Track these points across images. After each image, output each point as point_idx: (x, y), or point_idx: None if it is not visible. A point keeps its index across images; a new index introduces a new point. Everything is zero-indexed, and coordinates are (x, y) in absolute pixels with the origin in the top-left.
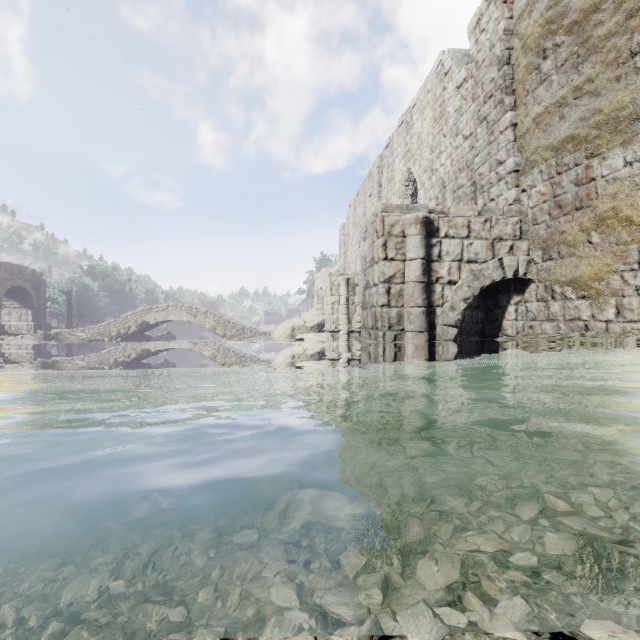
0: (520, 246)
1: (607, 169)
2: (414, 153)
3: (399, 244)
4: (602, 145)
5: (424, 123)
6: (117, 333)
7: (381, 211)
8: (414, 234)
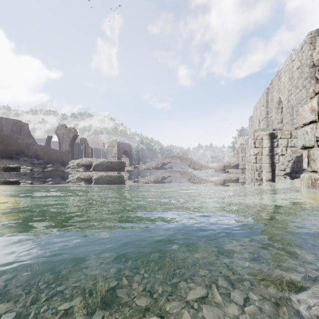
0: None
1: None
2: (281, 90)
3: (260, 142)
4: None
5: (285, 78)
6: (154, 166)
7: (253, 131)
8: (265, 139)
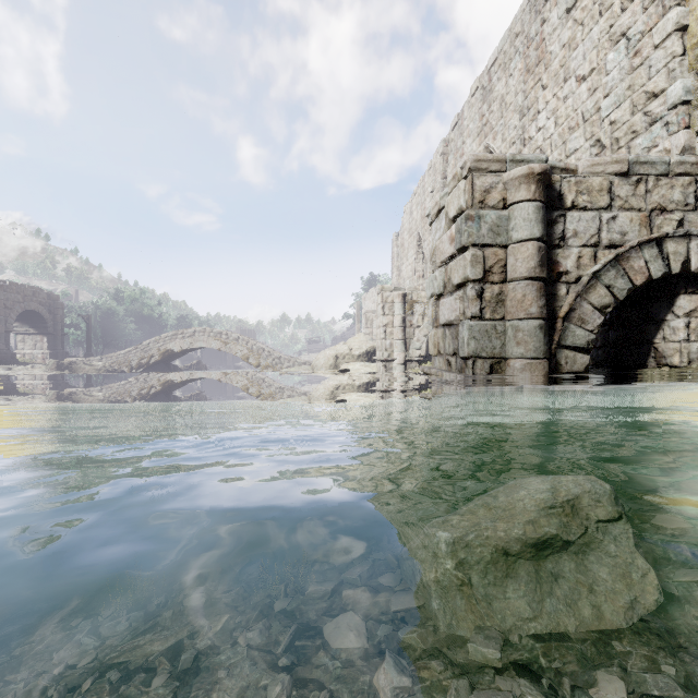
0: (697, 220)
1: None
2: (494, 125)
3: (498, 219)
4: None
5: (510, 80)
6: (138, 362)
7: (469, 167)
8: (525, 200)
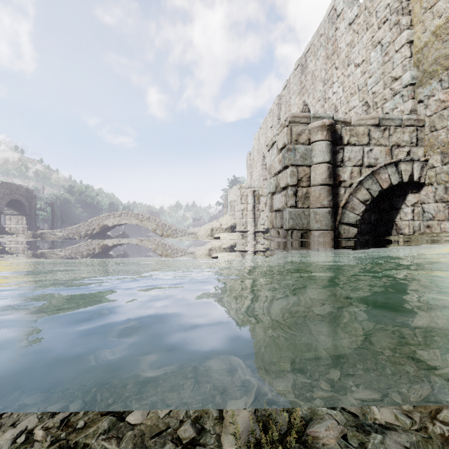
0: (418, 152)
1: None
2: (308, 88)
3: (306, 150)
4: None
5: (317, 62)
6: (85, 233)
7: (289, 120)
8: (320, 140)
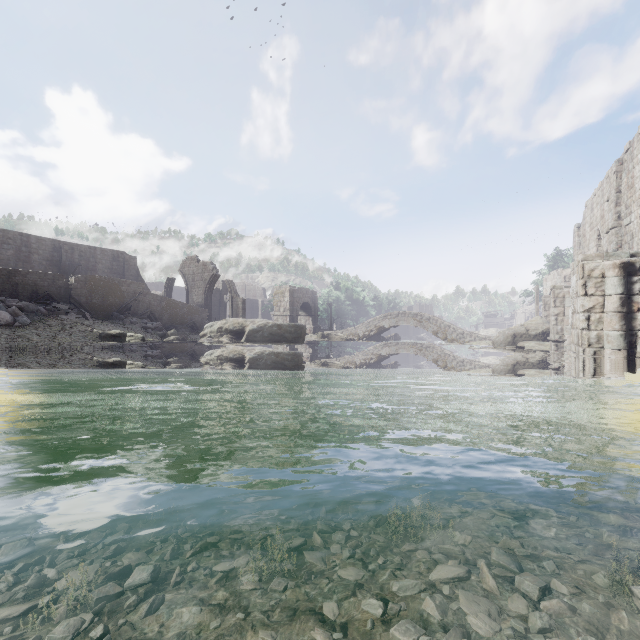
0: None
1: None
2: None
3: (598, 283)
4: None
5: None
6: (363, 334)
7: (581, 260)
8: (612, 276)
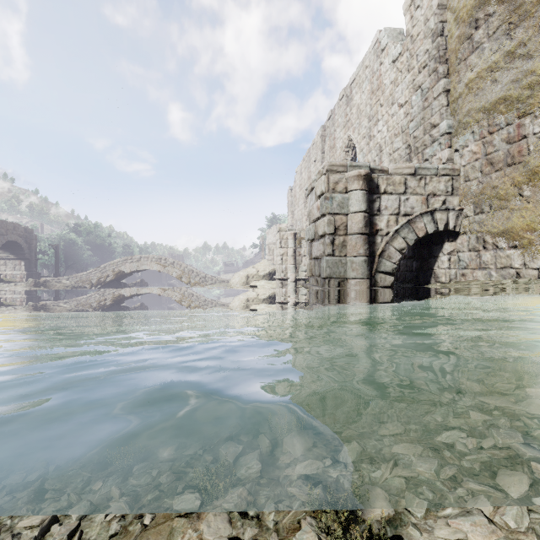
0: (453, 201)
1: (539, 126)
2: (353, 122)
3: (343, 199)
4: (534, 104)
5: (362, 95)
6: (97, 281)
7: (326, 169)
8: (357, 190)
